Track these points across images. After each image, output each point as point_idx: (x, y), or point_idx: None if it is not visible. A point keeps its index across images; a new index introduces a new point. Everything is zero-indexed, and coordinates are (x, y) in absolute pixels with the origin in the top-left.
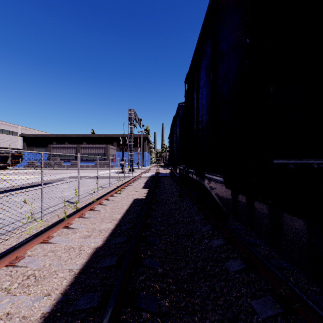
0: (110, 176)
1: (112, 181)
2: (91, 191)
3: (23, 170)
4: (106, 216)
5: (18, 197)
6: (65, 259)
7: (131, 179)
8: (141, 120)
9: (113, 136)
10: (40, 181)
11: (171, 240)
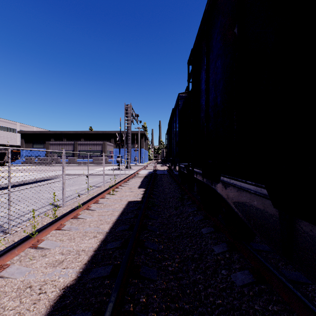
0: (106, 174)
1: (107, 179)
2: (82, 191)
3: (20, 167)
4: (91, 227)
5: (2, 198)
6: (9, 315)
7: (127, 177)
8: (138, 116)
9: (110, 133)
10: (30, 179)
11: (174, 269)
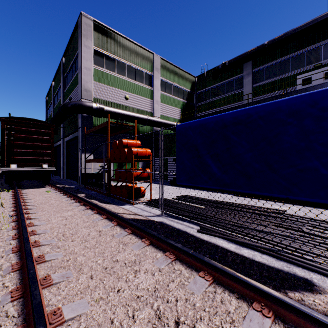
0: None
1: None
2: None
3: None
4: None
5: None
6: None
7: None
8: None
9: None
10: None
11: None
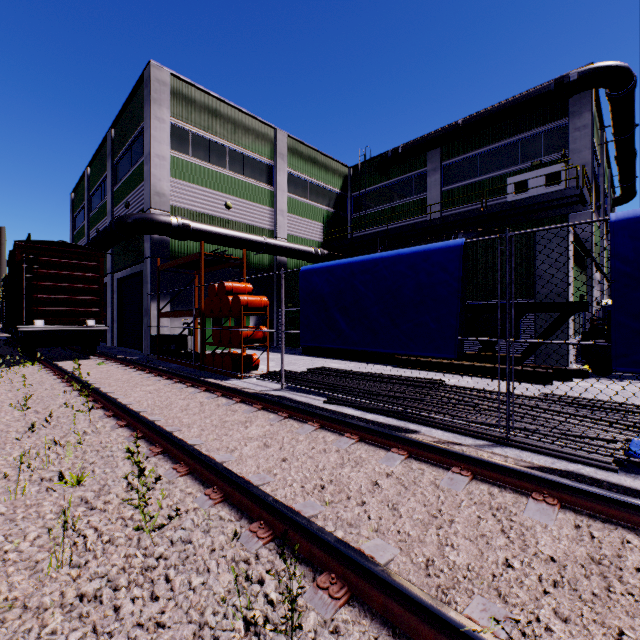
0: None
1: None
2: None
3: None
4: None
5: None
6: None
7: None
8: None
9: None
10: None
11: None
